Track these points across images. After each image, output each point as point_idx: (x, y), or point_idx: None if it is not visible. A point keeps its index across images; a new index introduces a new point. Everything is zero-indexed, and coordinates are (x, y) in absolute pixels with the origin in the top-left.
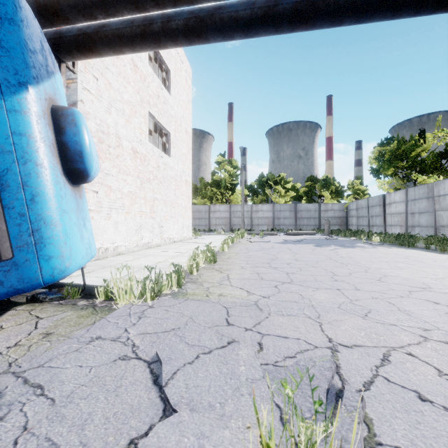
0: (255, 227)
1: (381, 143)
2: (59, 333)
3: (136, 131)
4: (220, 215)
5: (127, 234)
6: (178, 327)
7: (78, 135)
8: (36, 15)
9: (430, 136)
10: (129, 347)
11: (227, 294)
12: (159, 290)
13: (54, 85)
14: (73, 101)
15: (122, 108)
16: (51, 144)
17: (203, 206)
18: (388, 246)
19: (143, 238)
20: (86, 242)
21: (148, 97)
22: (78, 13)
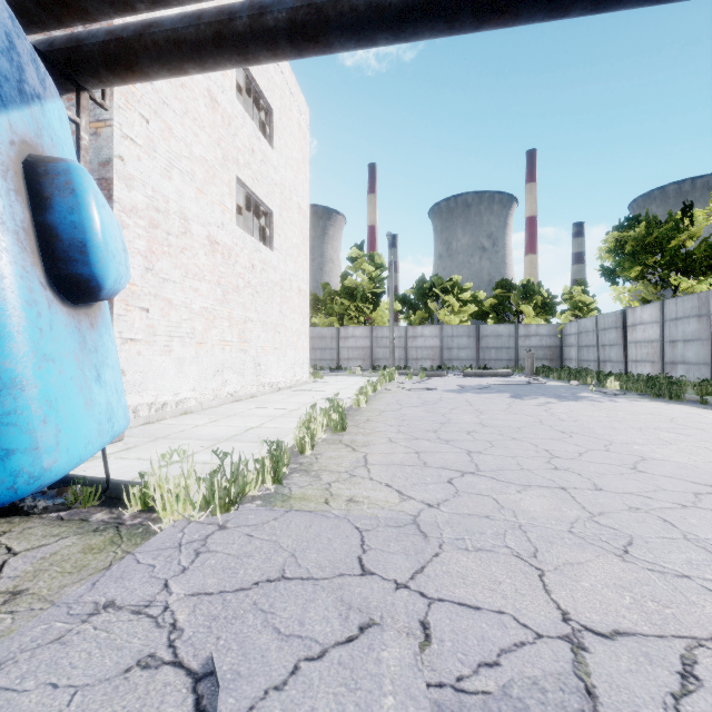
0: (412, 363)
1: (620, 225)
2: (36, 592)
3: (216, 208)
4: (356, 343)
5: (199, 379)
6: (267, 579)
7: (77, 211)
8: (30, 4)
9: (702, 213)
10: (164, 632)
11: (363, 498)
12: (241, 491)
13: (40, 118)
14: (105, 157)
15: (191, 169)
16: (20, 229)
17: (328, 328)
18: (634, 398)
19: (227, 384)
20: (100, 410)
21: (235, 152)
22: (102, 0)
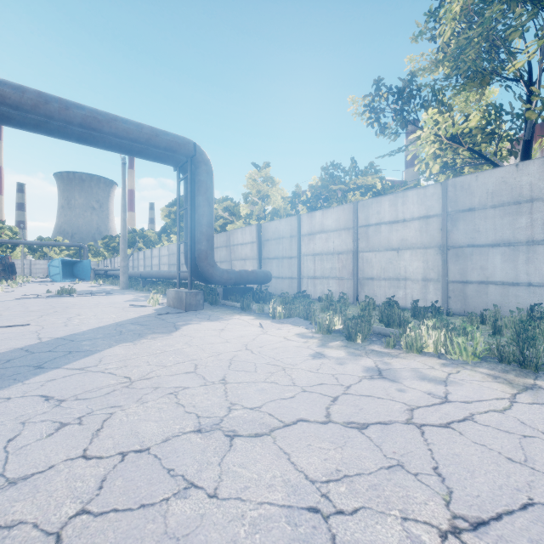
0: (34, 275)
1: (104, 238)
2: None
3: None
4: None
5: None
6: None
7: None
8: None
9: None
10: None
11: None
12: None
13: None
14: None
15: None
16: None
17: None
18: None
19: None
20: None
21: None
22: None
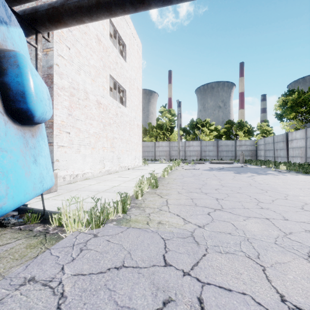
0: (188, 158)
1: (285, 94)
2: None
3: (100, 88)
4: (163, 149)
5: (92, 164)
6: (114, 267)
7: (20, 76)
8: None
9: None
10: (56, 298)
11: (166, 222)
12: (106, 217)
13: (6, 33)
14: (50, 64)
15: (89, 70)
16: None
17: (150, 142)
18: (294, 174)
19: (105, 166)
20: (35, 177)
21: (108, 63)
22: None
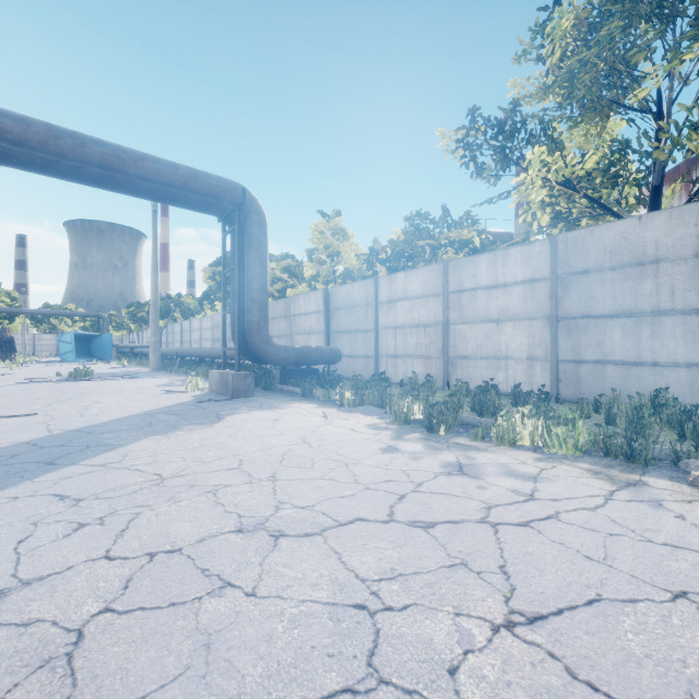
0: (39, 353)
1: (130, 305)
2: None
3: None
4: None
5: None
6: None
7: None
8: None
9: None
10: None
11: None
12: None
13: None
14: None
15: None
16: None
17: None
18: None
19: None
20: None
21: None
22: None
